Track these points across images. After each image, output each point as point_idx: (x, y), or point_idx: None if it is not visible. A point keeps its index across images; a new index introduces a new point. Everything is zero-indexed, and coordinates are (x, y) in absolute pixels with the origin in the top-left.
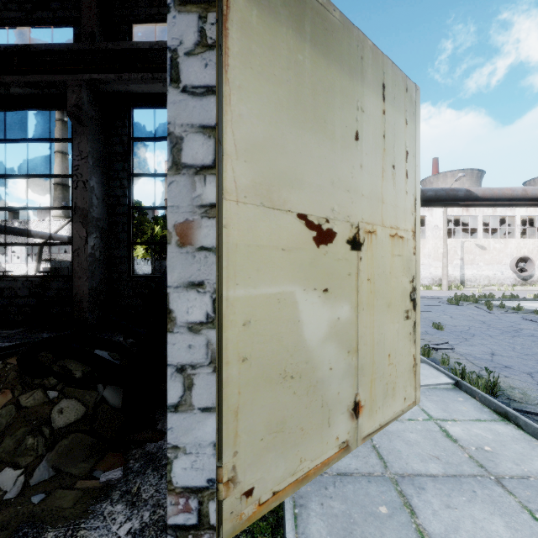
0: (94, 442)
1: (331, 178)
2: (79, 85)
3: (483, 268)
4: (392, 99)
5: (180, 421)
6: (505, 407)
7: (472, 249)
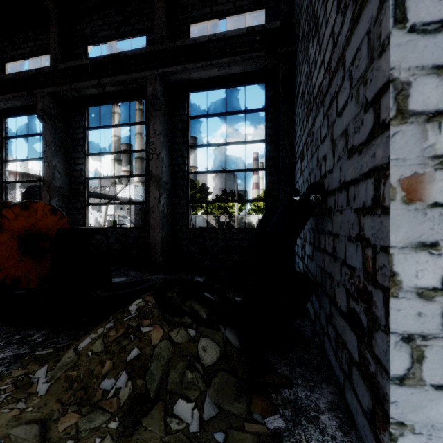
0: (237, 382)
1: None
2: (155, 78)
3: None
4: None
5: (406, 396)
6: None
7: None
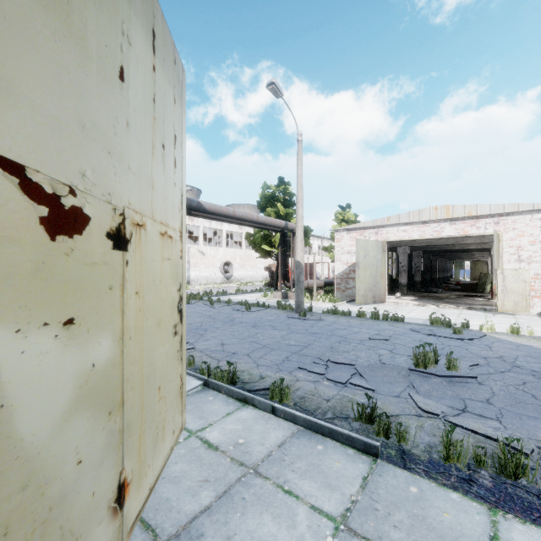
0: None
1: (80, 117)
2: None
3: (203, 270)
4: (162, 59)
5: None
6: (245, 392)
7: (195, 254)
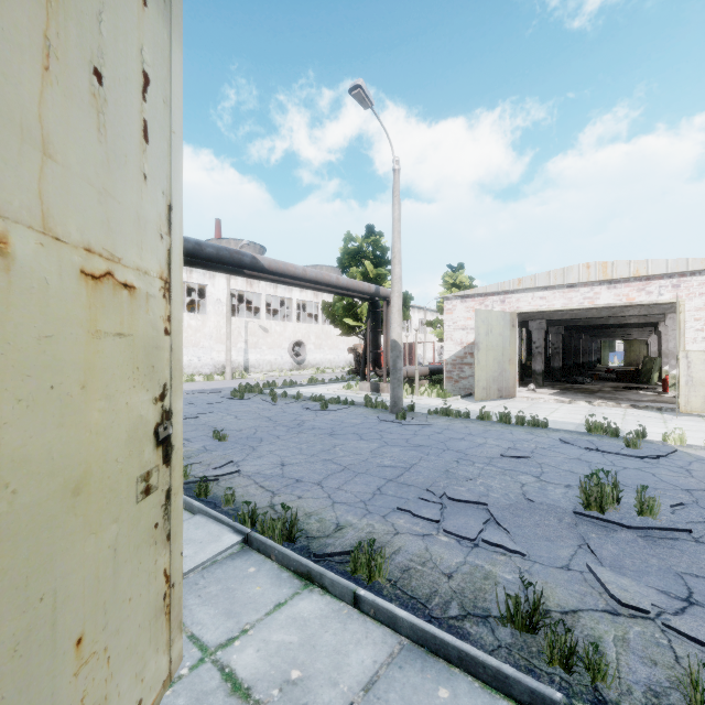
0: None
1: None
2: None
3: (266, 352)
4: None
5: None
6: (308, 562)
7: (256, 330)
